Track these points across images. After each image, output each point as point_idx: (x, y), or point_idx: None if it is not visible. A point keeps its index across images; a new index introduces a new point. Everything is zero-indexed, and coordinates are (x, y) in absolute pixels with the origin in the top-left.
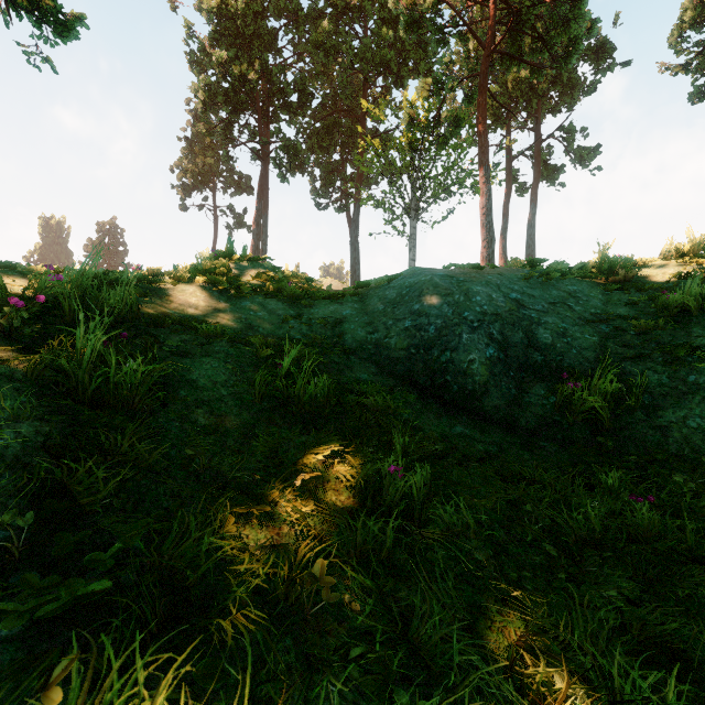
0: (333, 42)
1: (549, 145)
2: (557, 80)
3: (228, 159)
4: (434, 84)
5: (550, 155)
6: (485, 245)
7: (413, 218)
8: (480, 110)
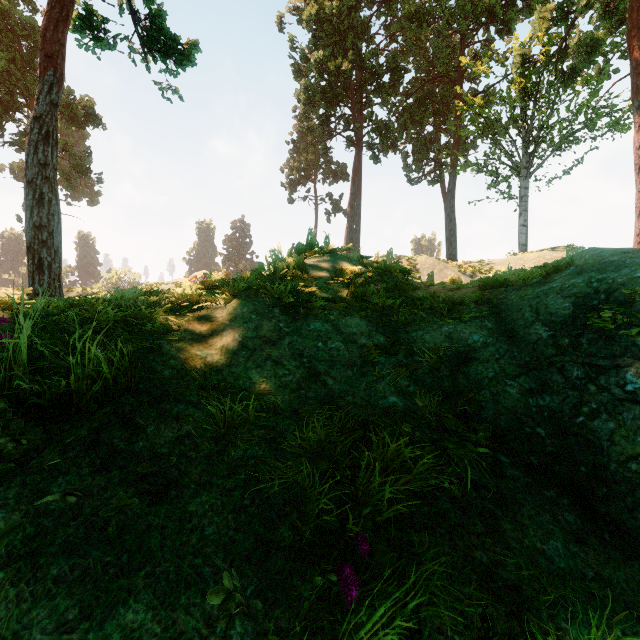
0: (426, 8)
1: None
2: None
3: (325, 151)
4: (558, 8)
5: None
6: None
7: (524, 177)
8: (634, 19)
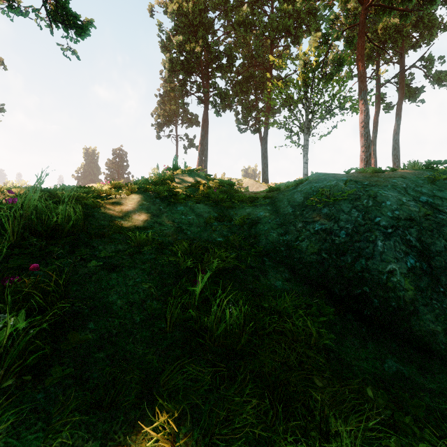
0: (250, 20)
1: (410, 73)
2: (419, 23)
3: (184, 104)
4: (323, 36)
5: (412, 80)
6: (363, 149)
7: (306, 134)
8: (359, 50)
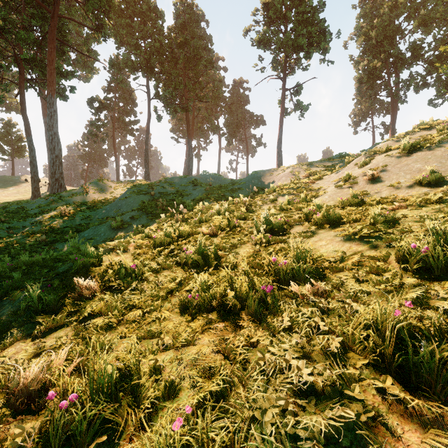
0: (430, 16)
1: None
2: None
3: (372, 104)
4: None
5: None
6: None
7: None
8: None
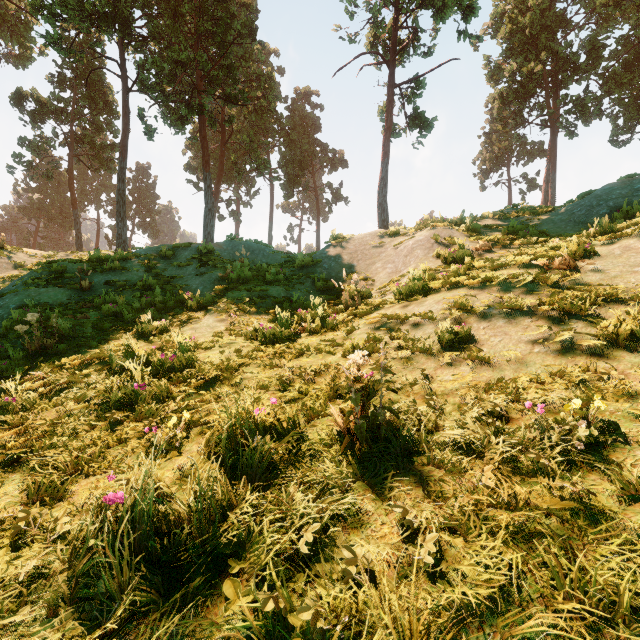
0: None
1: None
2: None
3: (518, 139)
4: None
5: None
6: None
7: None
8: None
